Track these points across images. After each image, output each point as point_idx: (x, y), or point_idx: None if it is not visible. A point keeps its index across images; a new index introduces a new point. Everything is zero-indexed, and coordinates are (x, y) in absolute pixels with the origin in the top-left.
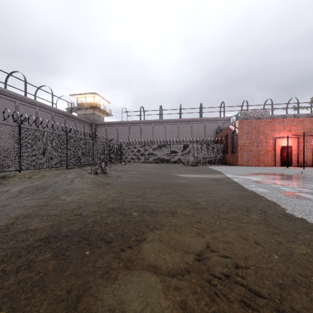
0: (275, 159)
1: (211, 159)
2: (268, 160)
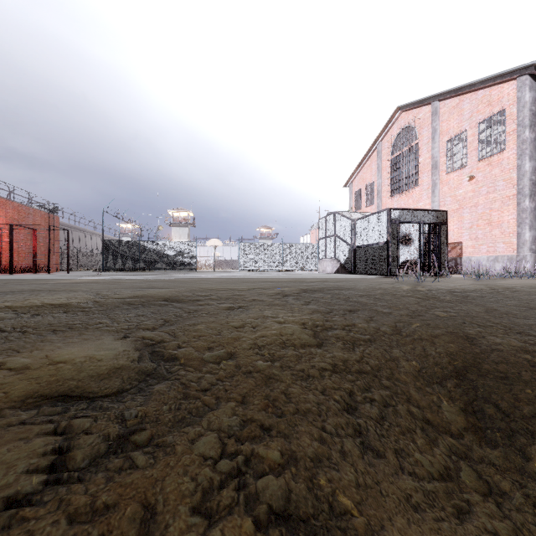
0: None
1: None
2: None
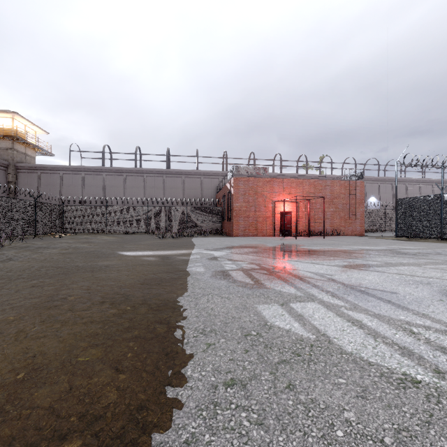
0: (274, 227)
1: (205, 228)
2: (267, 228)
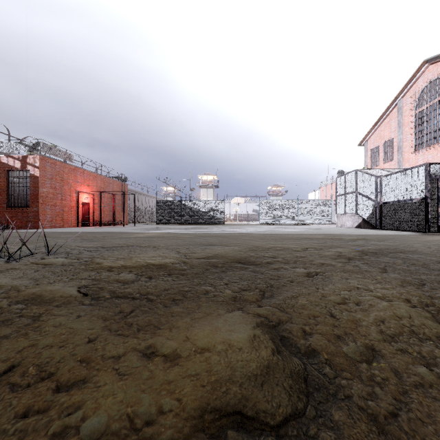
0: (79, 217)
1: None
2: (72, 219)
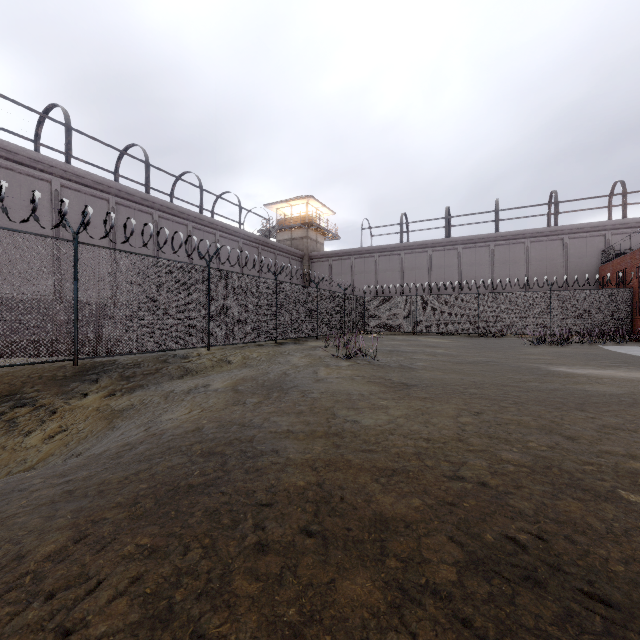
0: None
1: (591, 328)
2: None
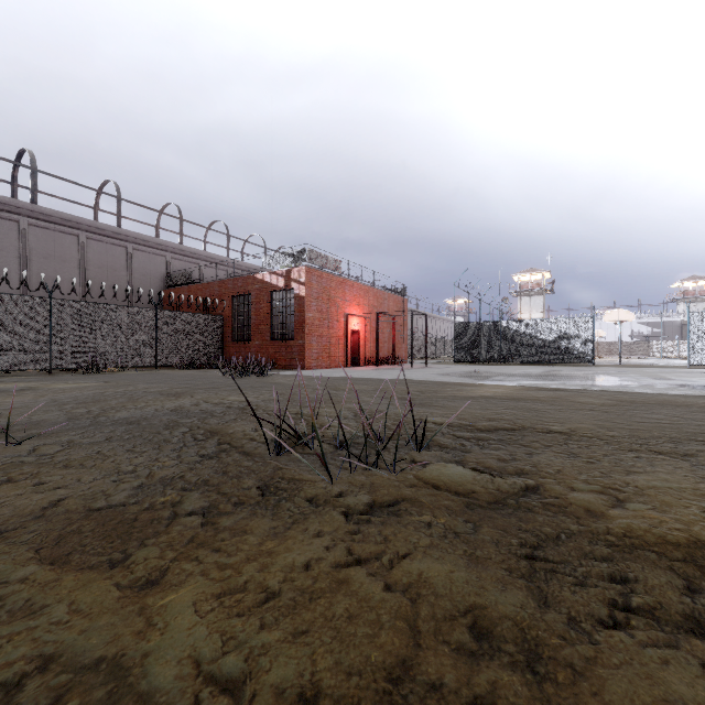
0: (347, 353)
1: (194, 356)
2: (340, 355)
